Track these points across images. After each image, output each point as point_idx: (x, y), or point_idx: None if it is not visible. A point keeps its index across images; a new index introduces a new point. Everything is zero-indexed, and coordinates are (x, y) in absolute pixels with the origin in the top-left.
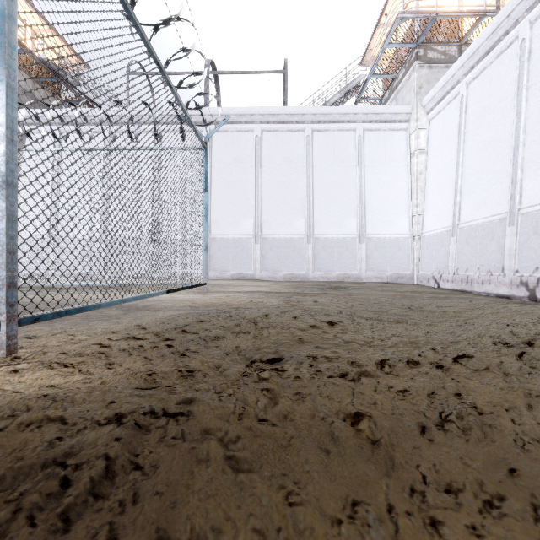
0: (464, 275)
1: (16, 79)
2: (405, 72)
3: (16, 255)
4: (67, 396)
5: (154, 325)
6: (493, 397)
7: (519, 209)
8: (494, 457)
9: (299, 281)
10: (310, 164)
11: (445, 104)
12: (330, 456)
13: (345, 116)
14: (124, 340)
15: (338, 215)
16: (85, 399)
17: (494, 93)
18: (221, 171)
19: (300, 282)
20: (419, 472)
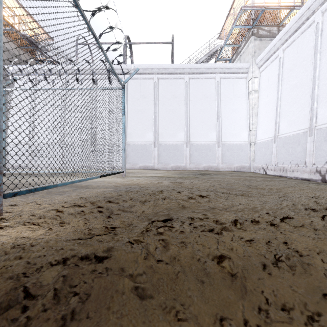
0: (281, 166)
1: (2, 41)
2: (245, 43)
3: (2, 153)
4: (32, 244)
5: (91, 197)
6: (308, 245)
7: (315, 126)
8: (311, 285)
9: (181, 170)
10: (188, 98)
11: (269, 62)
12: (204, 285)
13: (209, 70)
14: (72, 207)
15: (205, 130)
16: (44, 246)
17: (300, 55)
18: (133, 103)
19: (182, 170)
20: (263, 296)
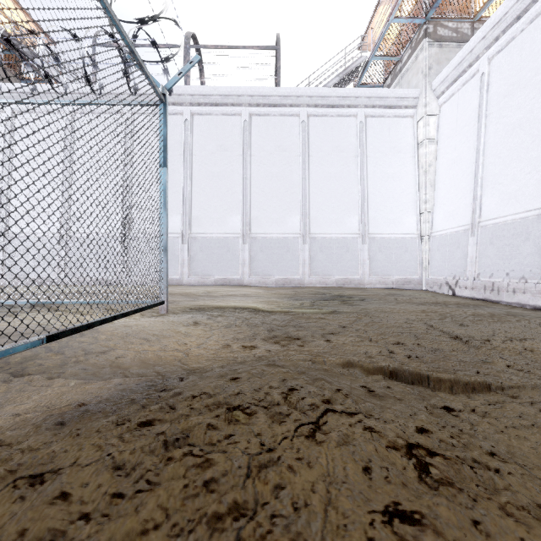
0: (488, 281)
1: None
2: (411, 52)
3: None
4: None
5: None
6: None
7: None
8: None
9: (293, 287)
10: (306, 153)
11: (459, 85)
12: None
13: (345, 100)
14: None
15: (338, 212)
16: None
17: (527, 65)
18: (204, 160)
19: (295, 288)
20: None
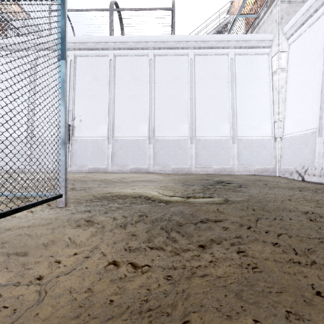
0: None
1: None
2: (266, 9)
3: None
4: None
5: None
6: None
7: None
8: None
9: (184, 173)
10: (193, 81)
11: (306, 27)
12: None
13: (220, 43)
14: None
15: (215, 121)
16: None
17: None
18: (122, 87)
19: (186, 175)
20: None
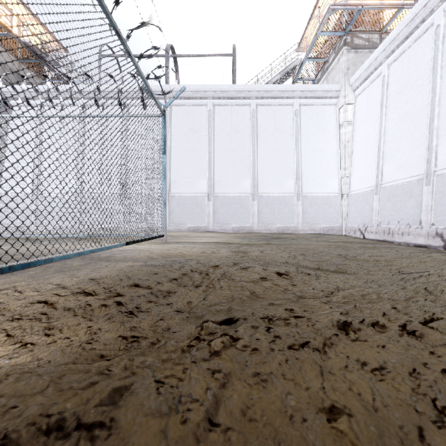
0: (386, 227)
1: None
2: (335, 56)
3: None
4: None
5: (108, 278)
6: None
7: (434, 171)
8: None
9: (245, 232)
10: (255, 133)
11: (369, 82)
12: None
13: (284, 93)
14: (73, 296)
15: (279, 177)
16: None
17: (412, 72)
18: (179, 139)
19: (247, 233)
20: None
